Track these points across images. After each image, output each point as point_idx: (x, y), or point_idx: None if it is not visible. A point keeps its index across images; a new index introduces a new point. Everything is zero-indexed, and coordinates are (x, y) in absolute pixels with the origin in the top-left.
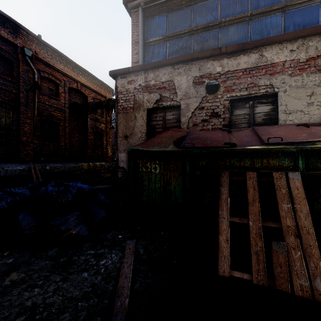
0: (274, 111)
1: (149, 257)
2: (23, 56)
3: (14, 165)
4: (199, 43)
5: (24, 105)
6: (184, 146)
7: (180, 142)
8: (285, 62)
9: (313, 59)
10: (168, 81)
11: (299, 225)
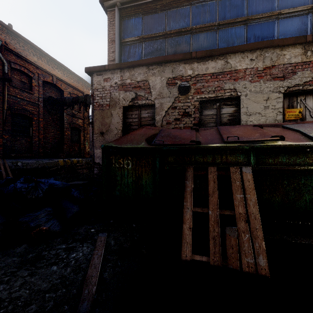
0: (237, 112)
1: (119, 248)
2: None
3: None
4: (173, 46)
5: None
6: (155, 143)
7: (152, 139)
8: (246, 69)
9: (268, 69)
10: (143, 80)
11: (248, 212)
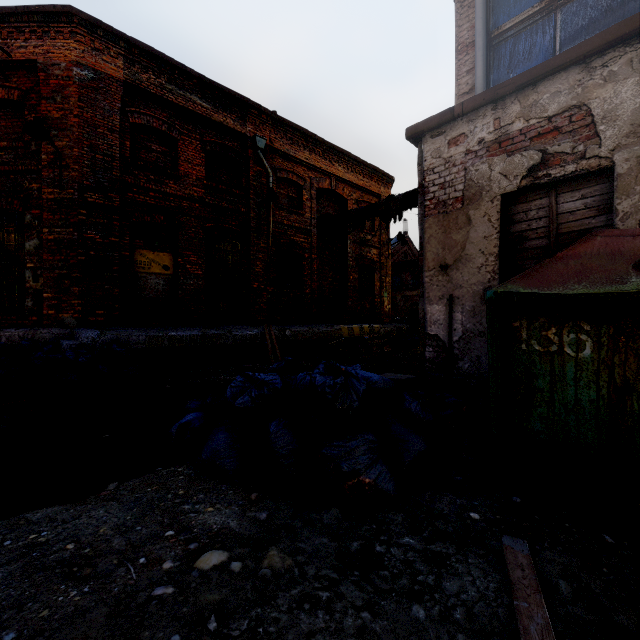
0: None
1: (598, 619)
2: (254, 151)
3: (243, 328)
4: None
5: (255, 230)
6: None
7: None
8: None
9: None
10: (569, 108)
11: None
